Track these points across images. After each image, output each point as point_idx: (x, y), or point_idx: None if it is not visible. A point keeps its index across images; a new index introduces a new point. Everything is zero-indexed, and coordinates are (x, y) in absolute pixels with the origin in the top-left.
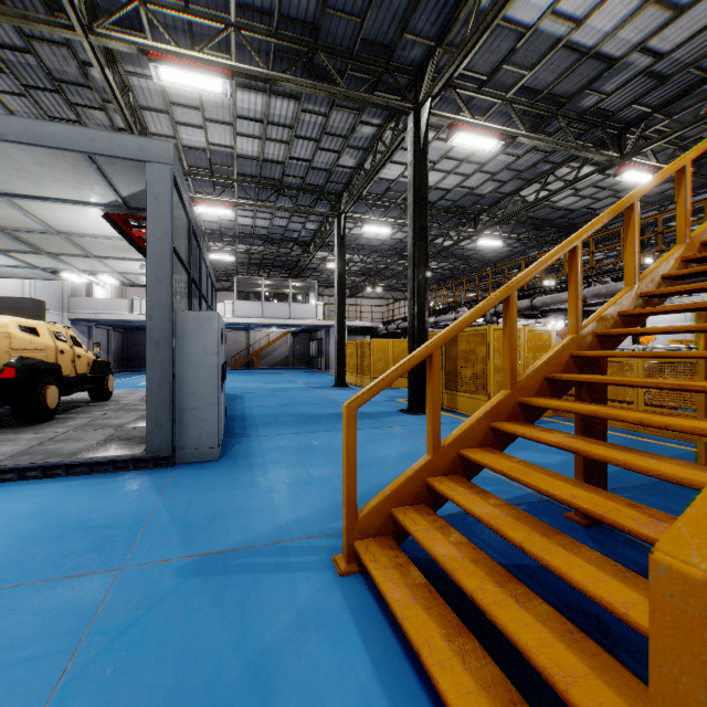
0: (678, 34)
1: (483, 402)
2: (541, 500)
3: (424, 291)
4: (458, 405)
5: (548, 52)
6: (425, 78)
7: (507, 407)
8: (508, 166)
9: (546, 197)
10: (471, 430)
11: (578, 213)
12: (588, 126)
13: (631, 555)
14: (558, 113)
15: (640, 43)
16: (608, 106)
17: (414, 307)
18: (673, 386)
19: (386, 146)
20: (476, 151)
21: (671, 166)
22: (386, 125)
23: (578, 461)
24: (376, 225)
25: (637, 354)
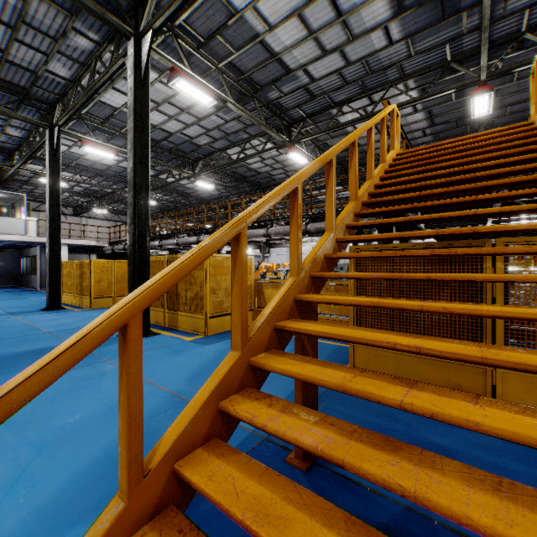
0: (323, 69)
1: (201, 320)
2: (262, 442)
3: (146, 217)
4: (179, 324)
5: (250, 41)
6: (147, 10)
7: (238, 374)
8: (219, 126)
9: (245, 158)
10: (192, 425)
11: (263, 176)
12: (272, 113)
13: (351, 504)
14: (254, 95)
15: (304, 64)
16: (284, 103)
17: (135, 232)
18: (412, 348)
19: (105, 66)
20: (195, 106)
21: (350, 137)
22: (105, 45)
23: (298, 403)
24: (98, 148)
25: (359, 302)
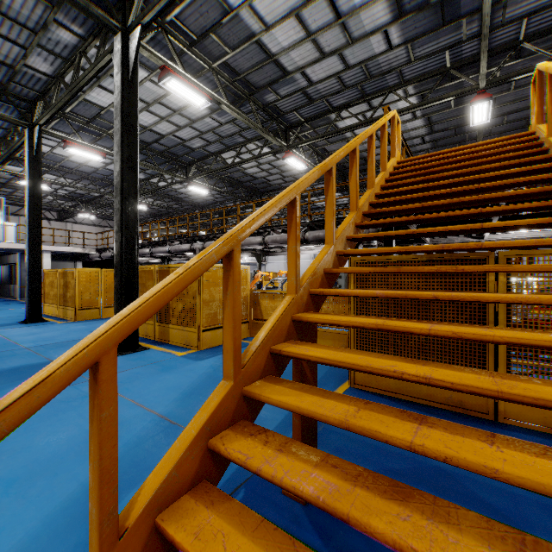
0: (321, 72)
1: (193, 334)
2: None
3: (134, 224)
4: (171, 337)
5: (245, 41)
6: (135, 4)
7: (230, 406)
8: (213, 129)
9: (240, 162)
10: (178, 469)
11: (259, 181)
12: (269, 117)
13: (354, 541)
14: (250, 98)
15: (302, 67)
16: (281, 107)
17: (122, 240)
18: (420, 378)
19: (90, 62)
20: (187, 107)
21: (351, 144)
22: (90, 39)
23: (296, 430)
24: (83, 149)
25: (362, 324)
